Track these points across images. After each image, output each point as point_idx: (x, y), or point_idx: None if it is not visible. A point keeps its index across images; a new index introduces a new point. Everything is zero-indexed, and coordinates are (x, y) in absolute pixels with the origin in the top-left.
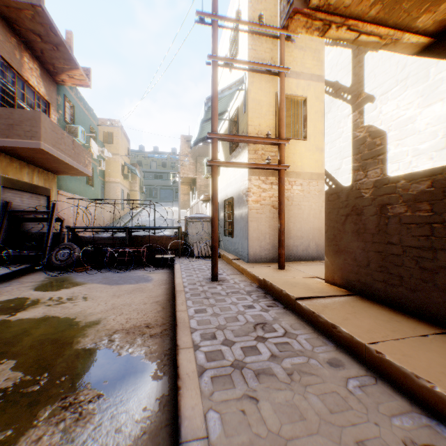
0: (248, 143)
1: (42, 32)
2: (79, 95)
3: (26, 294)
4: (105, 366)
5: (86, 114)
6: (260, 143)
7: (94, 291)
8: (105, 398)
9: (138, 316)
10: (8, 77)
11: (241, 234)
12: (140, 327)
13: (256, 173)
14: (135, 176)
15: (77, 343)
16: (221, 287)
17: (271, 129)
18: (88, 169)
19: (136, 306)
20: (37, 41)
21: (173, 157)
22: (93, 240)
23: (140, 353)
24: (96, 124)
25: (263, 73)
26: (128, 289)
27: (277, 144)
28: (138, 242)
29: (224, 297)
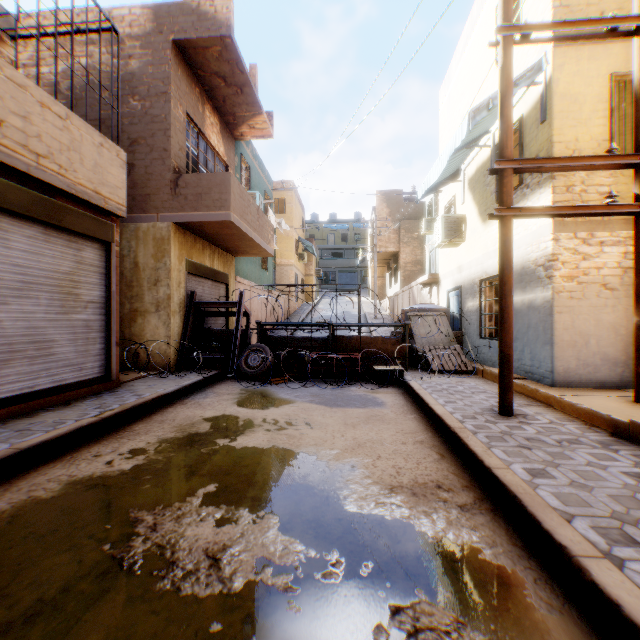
0: (568, 171)
1: (227, 72)
2: (253, 152)
3: (231, 410)
4: (422, 556)
5: (261, 176)
6: (594, 169)
7: (313, 414)
8: (474, 632)
9: (408, 464)
10: (191, 138)
11: (530, 336)
12: (427, 486)
13: (569, 227)
14: (310, 256)
15: (344, 500)
16: (532, 428)
17: (599, 143)
18: (270, 247)
19: (392, 445)
20: (220, 86)
21: (358, 225)
22: (283, 341)
23: (468, 541)
24: (270, 188)
25: (600, 38)
26: (359, 416)
27: (629, 166)
28: (342, 346)
29: (559, 449)
